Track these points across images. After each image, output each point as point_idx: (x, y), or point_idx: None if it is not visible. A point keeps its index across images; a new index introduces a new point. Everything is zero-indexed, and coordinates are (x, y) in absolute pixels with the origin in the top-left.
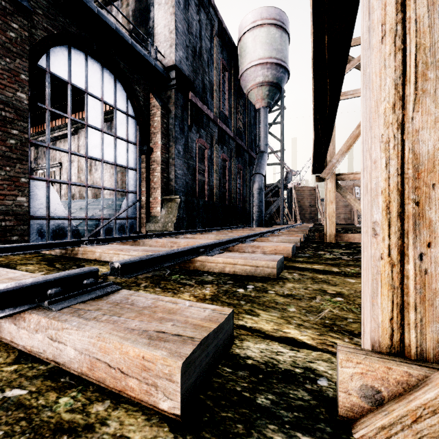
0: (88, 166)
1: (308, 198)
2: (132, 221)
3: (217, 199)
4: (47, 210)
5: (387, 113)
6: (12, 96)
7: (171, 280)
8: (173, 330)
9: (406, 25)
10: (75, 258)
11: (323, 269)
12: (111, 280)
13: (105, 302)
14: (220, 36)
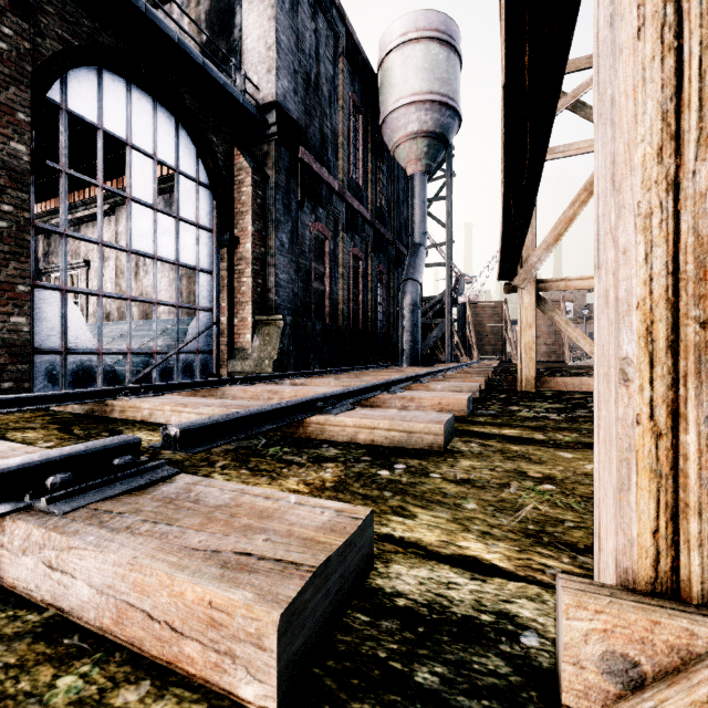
0: (132, 266)
1: (491, 320)
2: (205, 356)
3: (345, 321)
4: (63, 338)
5: (647, 164)
6: (2, 148)
7: (268, 456)
8: (266, 550)
9: (683, 6)
10: (107, 419)
11: (519, 436)
12: (166, 457)
13: (149, 497)
14: (349, 57)
